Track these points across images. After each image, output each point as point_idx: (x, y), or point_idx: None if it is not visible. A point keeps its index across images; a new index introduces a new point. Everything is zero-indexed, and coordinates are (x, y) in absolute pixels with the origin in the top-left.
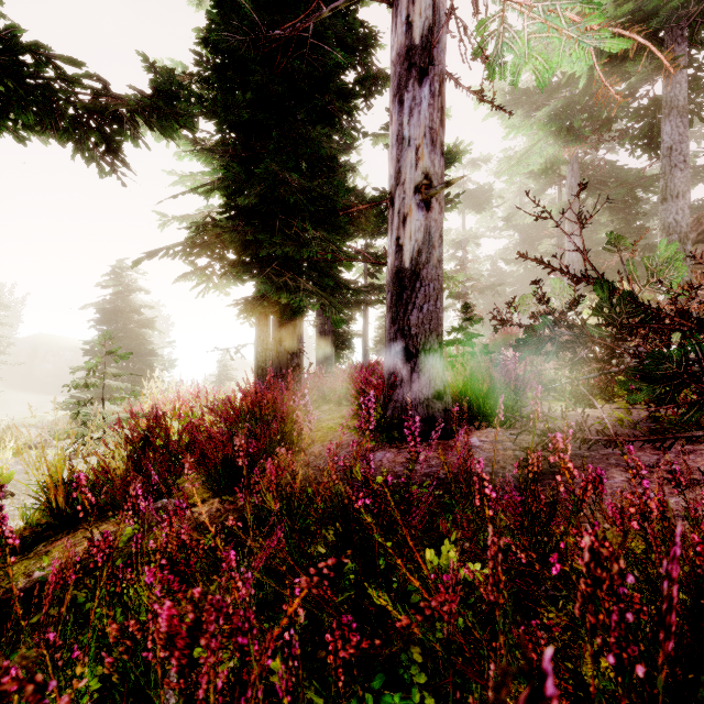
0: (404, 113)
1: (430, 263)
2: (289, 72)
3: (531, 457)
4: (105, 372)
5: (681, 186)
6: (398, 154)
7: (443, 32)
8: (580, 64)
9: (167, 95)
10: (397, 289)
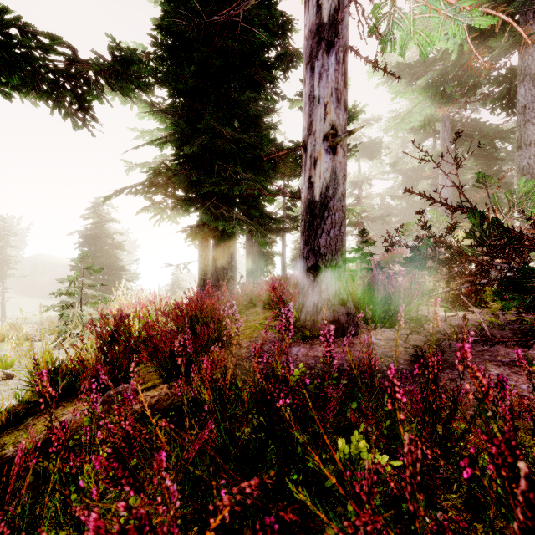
0: (315, 78)
1: (336, 196)
2: (225, 49)
3: (431, 359)
4: (82, 283)
5: (533, 136)
6: (310, 110)
7: (346, 12)
8: (452, 41)
9: (124, 59)
10: (309, 218)
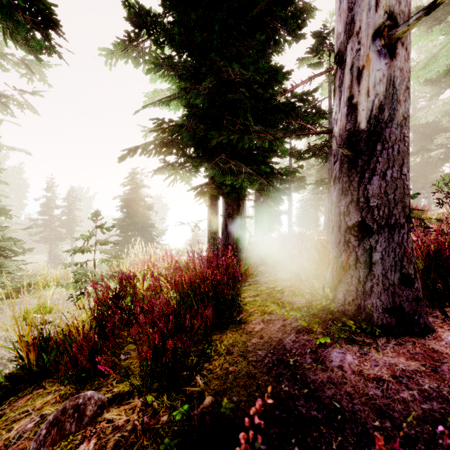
0: None
1: (394, 121)
2: None
3: None
4: (96, 241)
5: None
6: (351, 1)
7: None
8: None
9: None
10: (351, 155)
